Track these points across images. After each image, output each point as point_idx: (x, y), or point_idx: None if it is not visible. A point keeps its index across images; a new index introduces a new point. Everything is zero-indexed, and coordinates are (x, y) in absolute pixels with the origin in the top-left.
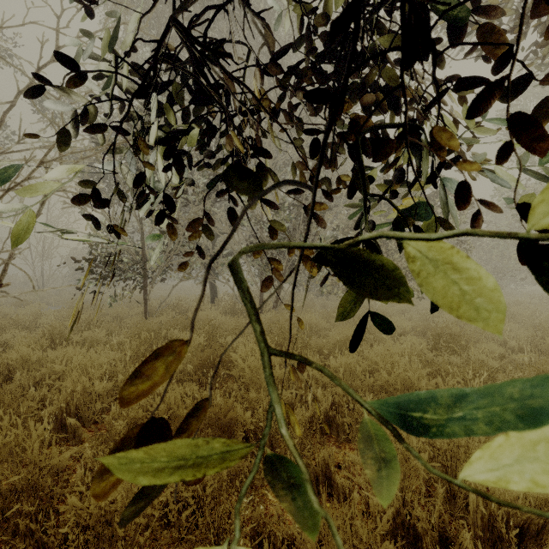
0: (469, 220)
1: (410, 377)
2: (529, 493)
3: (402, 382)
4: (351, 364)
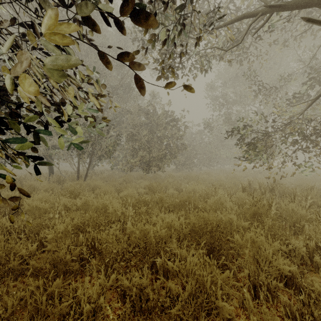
0: (198, 133)
1: (106, 203)
2: (109, 234)
3: (103, 205)
4: (88, 200)
